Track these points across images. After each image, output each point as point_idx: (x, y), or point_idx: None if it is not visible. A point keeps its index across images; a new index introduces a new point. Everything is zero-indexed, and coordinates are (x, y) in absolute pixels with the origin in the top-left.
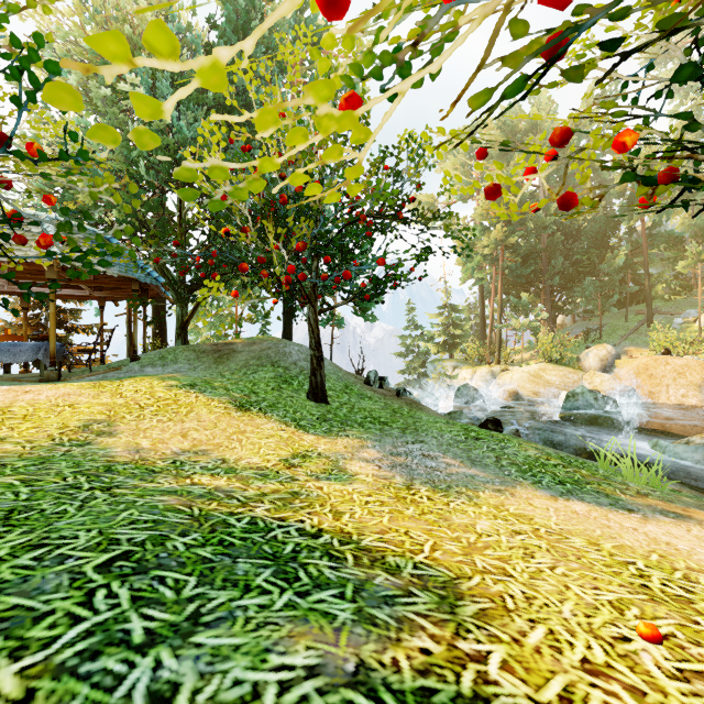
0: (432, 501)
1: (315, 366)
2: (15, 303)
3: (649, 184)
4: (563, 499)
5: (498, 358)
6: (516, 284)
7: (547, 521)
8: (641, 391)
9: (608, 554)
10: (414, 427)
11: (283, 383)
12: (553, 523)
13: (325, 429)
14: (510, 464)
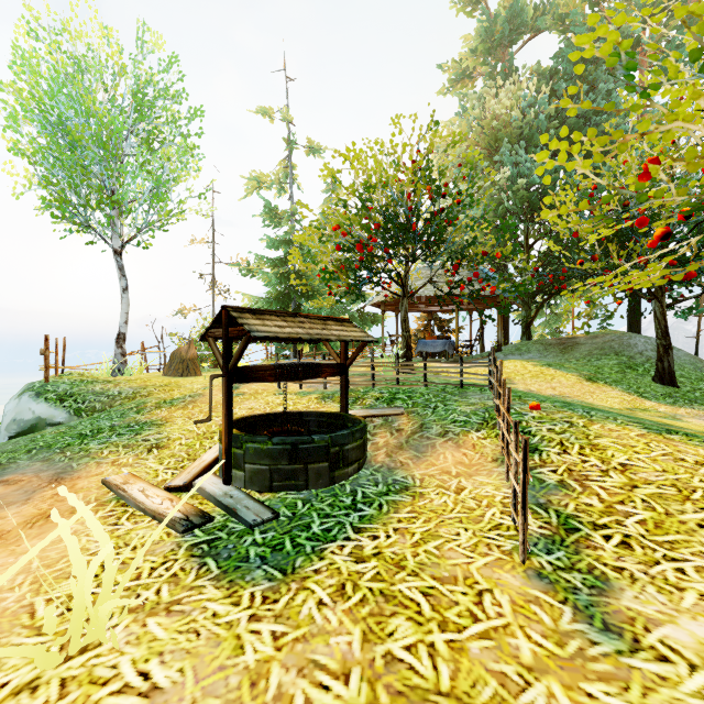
0: None
1: (661, 354)
2: (420, 317)
3: None
4: None
5: None
6: None
7: None
8: None
9: None
10: None
11: (626, 368)
12: None
13: (668, 402)
14: None
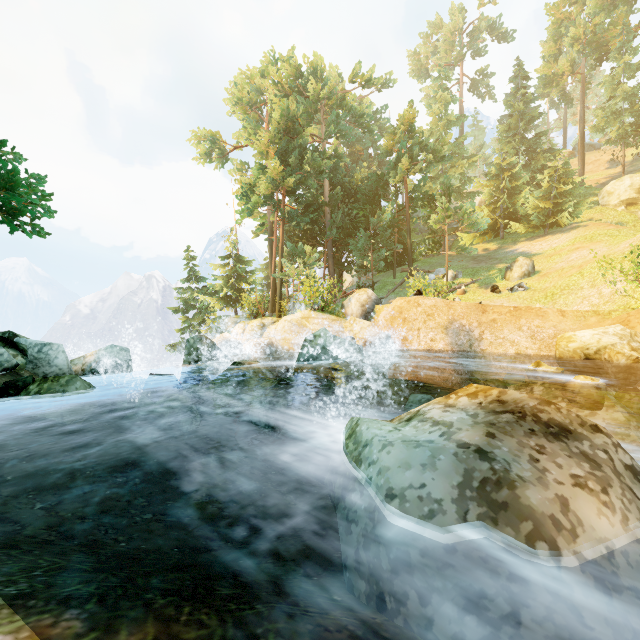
0: None
1: None
2: None
3: None
4: None
5: (279, 311)
6: (302, 238)
7: None
8: (397, 337)
9: None
10: None
11: None
12: None
13: None
14: None
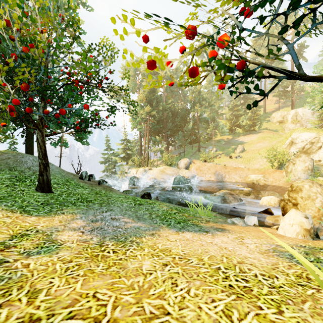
0: (116, 253)
1: (42, 170)
2: None
3: (230, 71)
4: (181, 232)
5: (147, 164)
6: (154, 132)
7: (177, 250)
8: (198, 176)
9: (209, 266)
10: (107, 202)
11: (17, 181)
12: (180, 250)
13: (46, 210)
14: (156, 216)
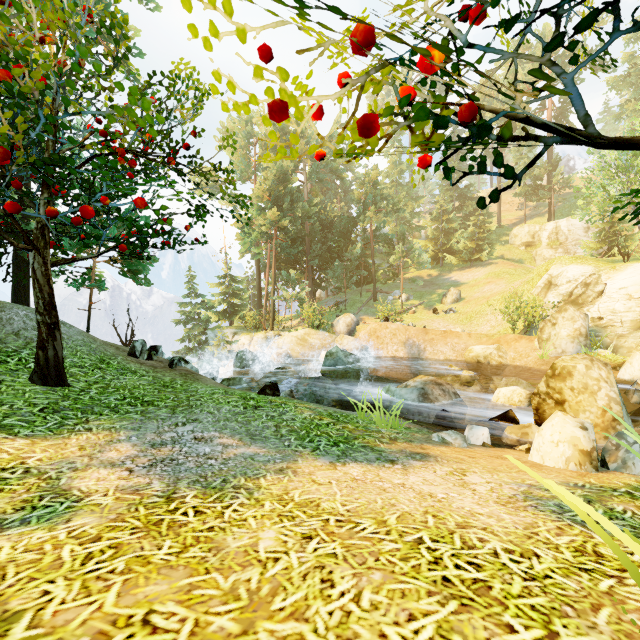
0: (201, 514)
1: (44, 337)
2: None
3: (444, 126)
4: (341, 465)
5: (273, 324)
6: (286, 262)
7: (334, 504)
8: (372, 348)
9: (399, 536)
10: (187, 403)
11: None
12: (340, 503)
13: (51, 425)
14: (290, 432)
